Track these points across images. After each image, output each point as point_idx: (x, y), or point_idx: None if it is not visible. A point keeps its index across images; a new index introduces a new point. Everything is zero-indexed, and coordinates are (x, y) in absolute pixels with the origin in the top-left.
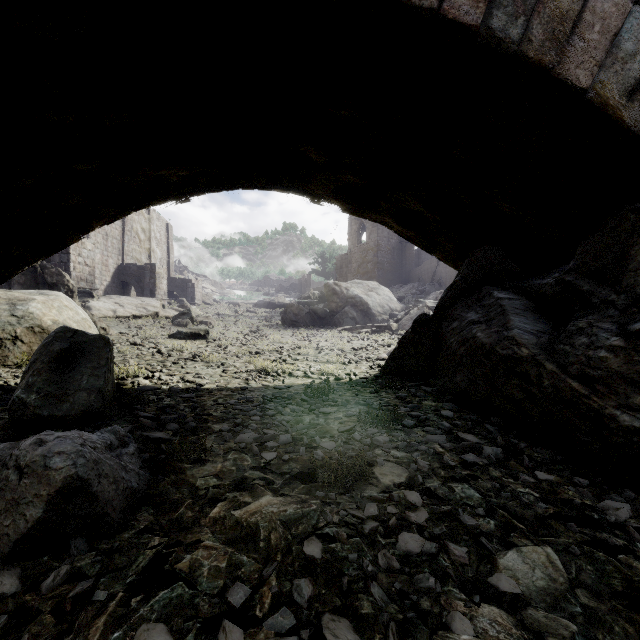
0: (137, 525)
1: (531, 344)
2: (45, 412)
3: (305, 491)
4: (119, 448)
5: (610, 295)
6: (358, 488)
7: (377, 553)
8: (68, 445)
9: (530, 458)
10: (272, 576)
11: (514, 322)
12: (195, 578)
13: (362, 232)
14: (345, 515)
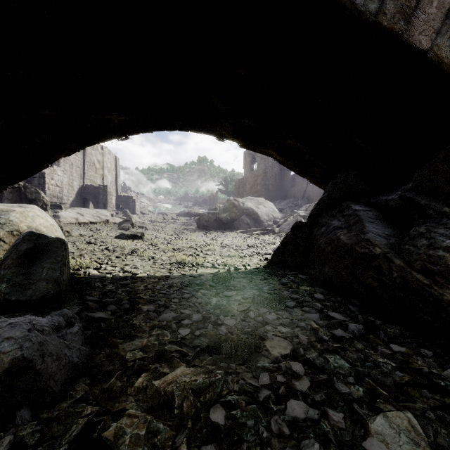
0: (75, 395)
1: (382, 244)
2: (13, 297)
3: (212, 362)
4: (66, 328)
5: (443, 208)
6: (253, 359)
7: (270, 419)
8: (17, 331)
9: (384, 333)
10: (183, 443)
11: (368, 228)
12: (118, 446)
13: (253, 163)
14: (243, 384)
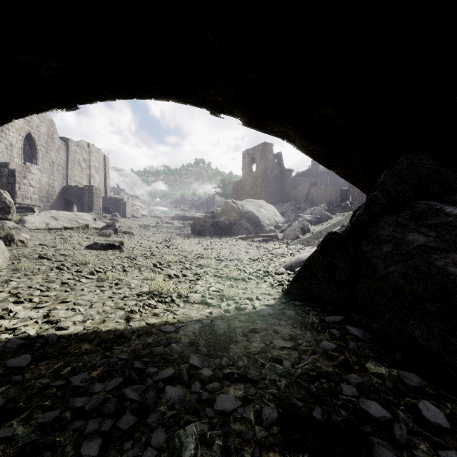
0: None
1: None
2: None
3: None
4: None
5: None
6: None
7: None
8: None
9: None
10: None
11: None
12: None
13: (253, 164)
14: None
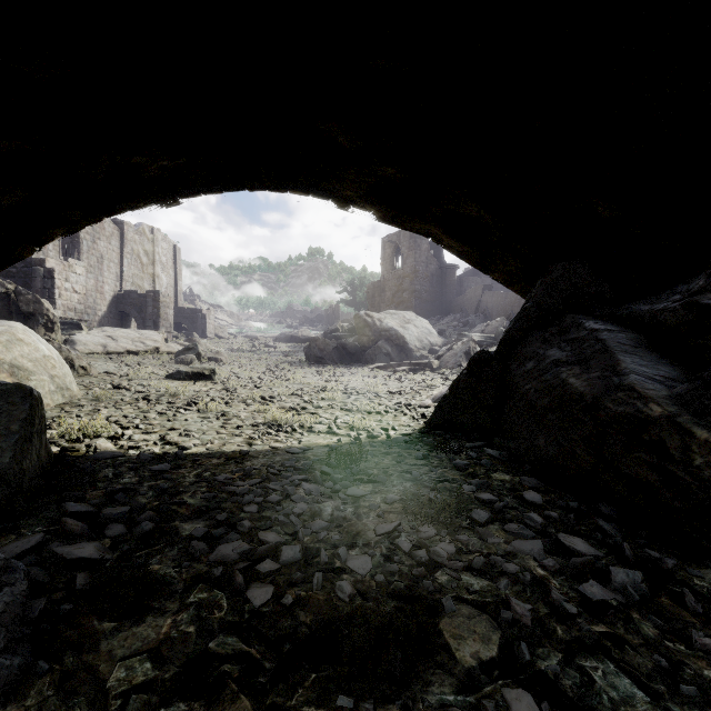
0: None
1: (661, 397)
2: None
3: (317, 693)
4: None
5: None
6: (416, 679)
7: None
8: None
9: (690, 589)
10: None
11: (626, 364)
12: None
13: (397, 257)
14: None
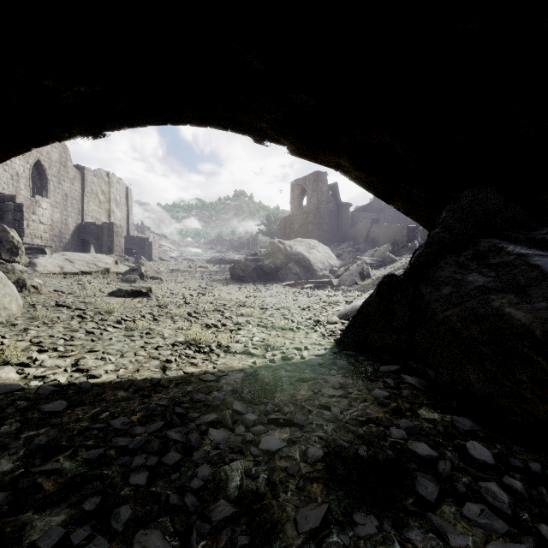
0: None
1: None
2: None
3: None
4: None
5: None
6: None
7: None
8: None
9: None
10: None
11: None
12: None
13: (303, 197)
14: None
